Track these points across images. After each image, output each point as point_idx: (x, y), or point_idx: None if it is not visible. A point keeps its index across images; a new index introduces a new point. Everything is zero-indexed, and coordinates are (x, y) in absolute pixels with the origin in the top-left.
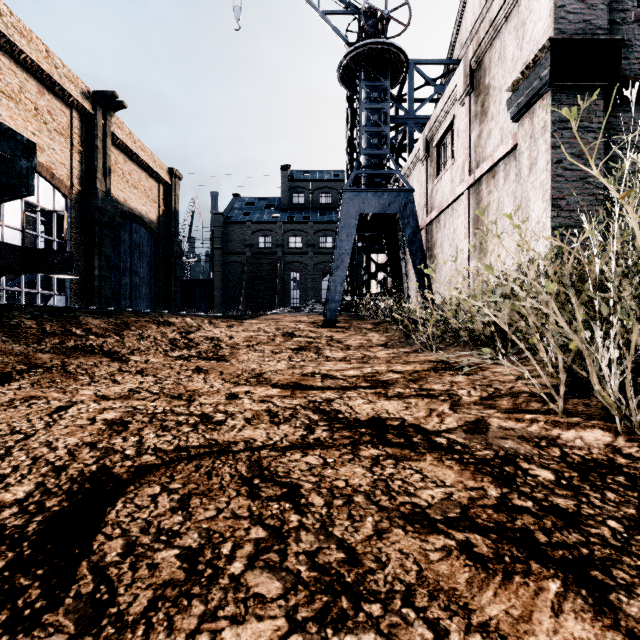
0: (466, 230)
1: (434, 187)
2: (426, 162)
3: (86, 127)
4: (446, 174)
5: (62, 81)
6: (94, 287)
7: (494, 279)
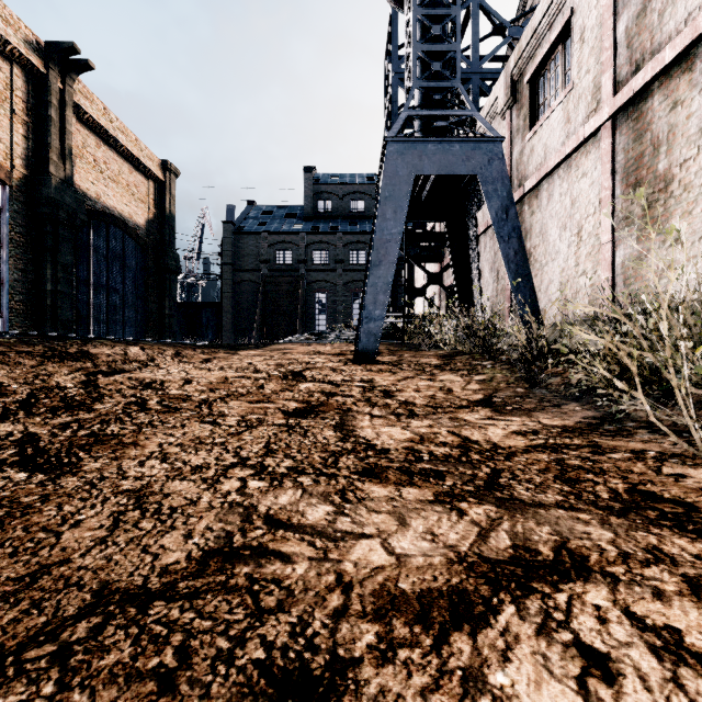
0: (606, 192)
1: (526, 145)
2: (510, 112)
3: (35, 91)
4: (553, 115)
5: None
6: (46, 306)
7: (691, 269)
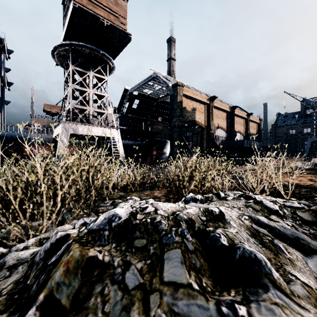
0: None
1: None
2: None
3: (245, 121)
4: None
5: (243, 116)
6: None
7: None
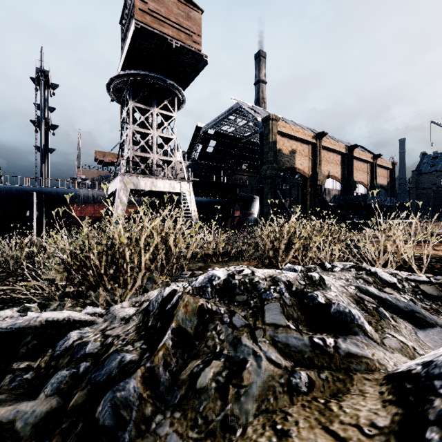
0: None
1: None
2: None
3: (370, 166)
4: None
5: (367, 159)
6: None
7: None
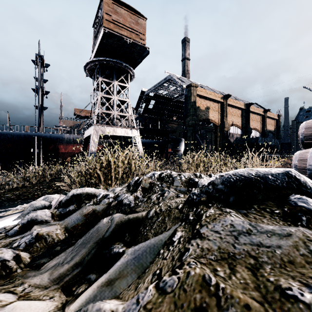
0: None
1: None
2: None
3: (262, 117)
4: None
5: (260, 112)
6: None
7: None
